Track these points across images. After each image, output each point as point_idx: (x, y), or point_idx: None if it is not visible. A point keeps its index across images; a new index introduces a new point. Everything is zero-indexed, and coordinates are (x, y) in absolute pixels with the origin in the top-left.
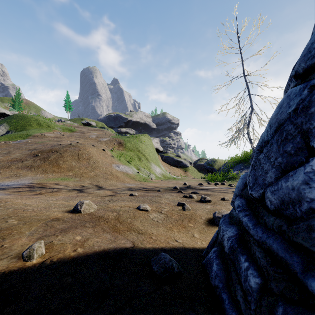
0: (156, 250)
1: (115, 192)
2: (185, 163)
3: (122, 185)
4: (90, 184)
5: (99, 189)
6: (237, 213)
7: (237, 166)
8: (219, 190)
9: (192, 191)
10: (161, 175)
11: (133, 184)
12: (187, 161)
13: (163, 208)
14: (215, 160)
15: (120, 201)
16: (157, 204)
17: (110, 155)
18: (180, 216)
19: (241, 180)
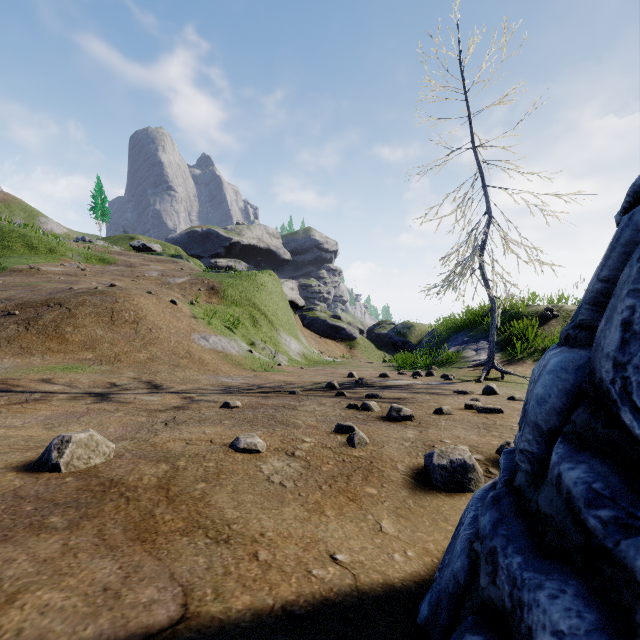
0: (263, 625)
1: (189, 399)
2: (351, 331)
3: (212, 381)
4: (134, 380)
5: (151, 392)
6: (607, 537)
7: (456, 337)
8: (424, 388)
9: (367, 393)
10: (300, 356)
11: (237, 378)
12: (355, 328)
13: (300, 441)
14: (410, 325)
15: (194, 424)
16: (286, 430)
17: (187, 313)
18: (343, 463)
19: (555, 377)
